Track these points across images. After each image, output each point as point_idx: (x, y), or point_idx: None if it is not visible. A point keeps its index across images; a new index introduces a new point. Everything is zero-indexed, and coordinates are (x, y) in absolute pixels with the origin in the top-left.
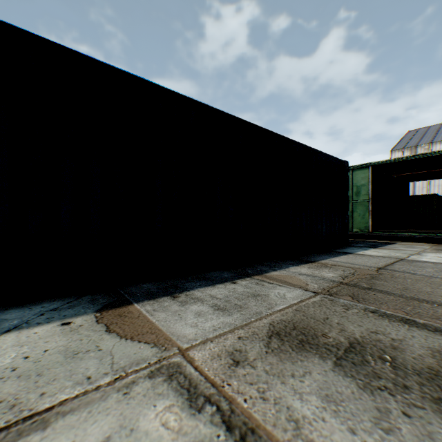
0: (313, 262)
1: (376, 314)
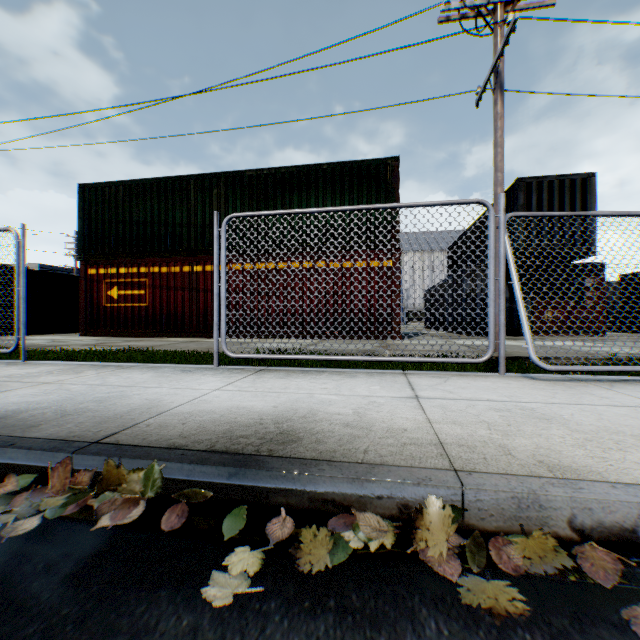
0: None
1: None
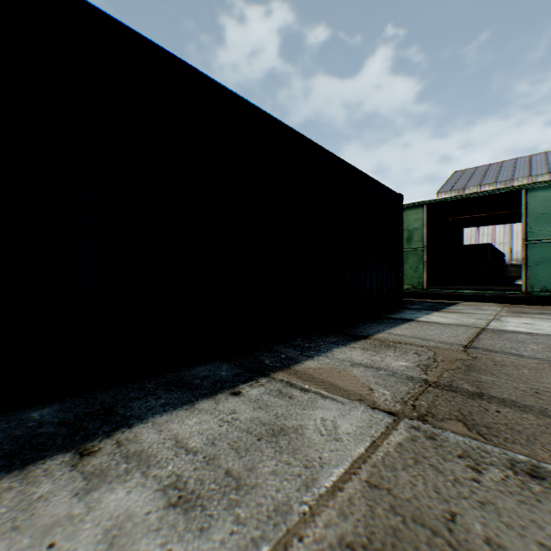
0: (366, 338)
1: (546, 484)
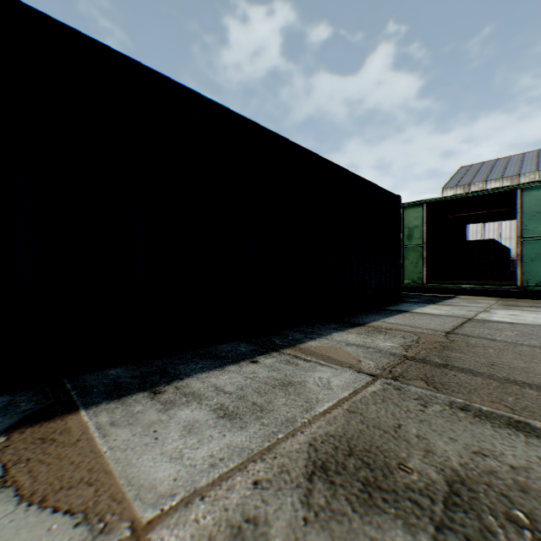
0: (362, 325)
1: (470, 413)
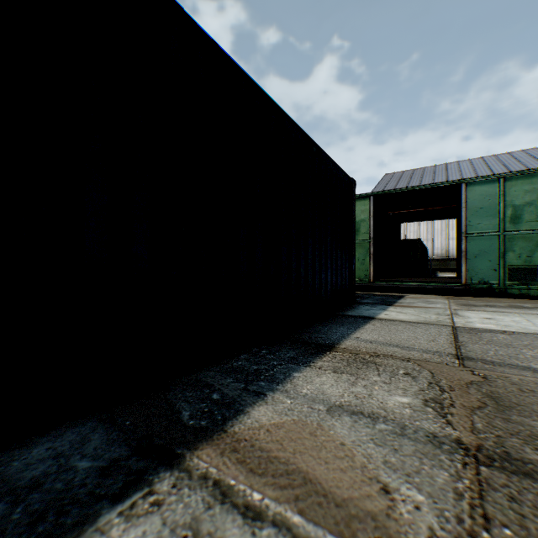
0: (332, 349)
1: None
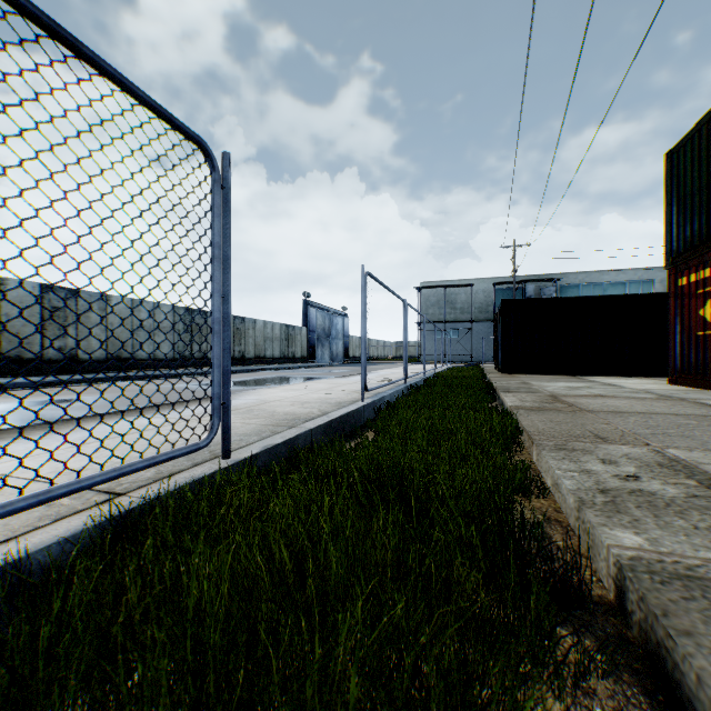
0: None
1: None
